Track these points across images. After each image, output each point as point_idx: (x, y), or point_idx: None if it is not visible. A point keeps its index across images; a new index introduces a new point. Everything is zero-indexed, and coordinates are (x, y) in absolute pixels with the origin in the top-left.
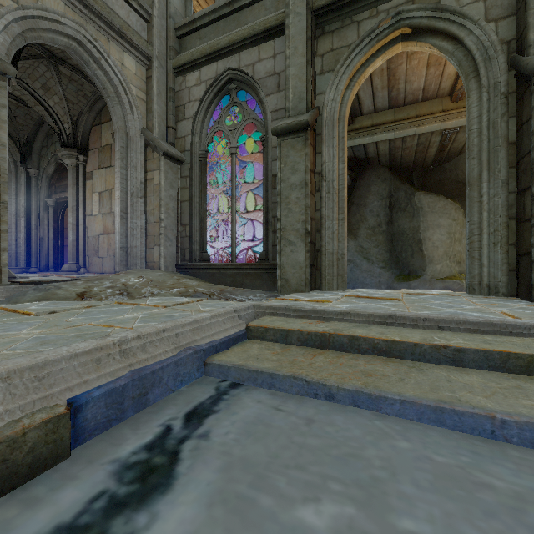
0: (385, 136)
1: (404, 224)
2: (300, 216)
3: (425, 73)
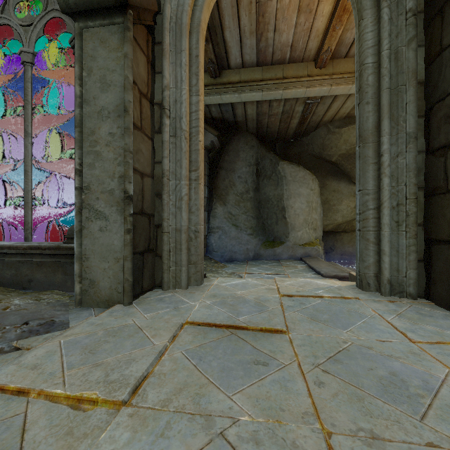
0: (253, 96)
1: (269, 191)
2: (116, 167)
3: (296, 21)
